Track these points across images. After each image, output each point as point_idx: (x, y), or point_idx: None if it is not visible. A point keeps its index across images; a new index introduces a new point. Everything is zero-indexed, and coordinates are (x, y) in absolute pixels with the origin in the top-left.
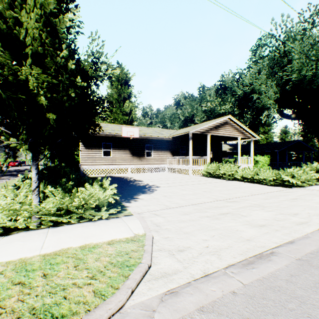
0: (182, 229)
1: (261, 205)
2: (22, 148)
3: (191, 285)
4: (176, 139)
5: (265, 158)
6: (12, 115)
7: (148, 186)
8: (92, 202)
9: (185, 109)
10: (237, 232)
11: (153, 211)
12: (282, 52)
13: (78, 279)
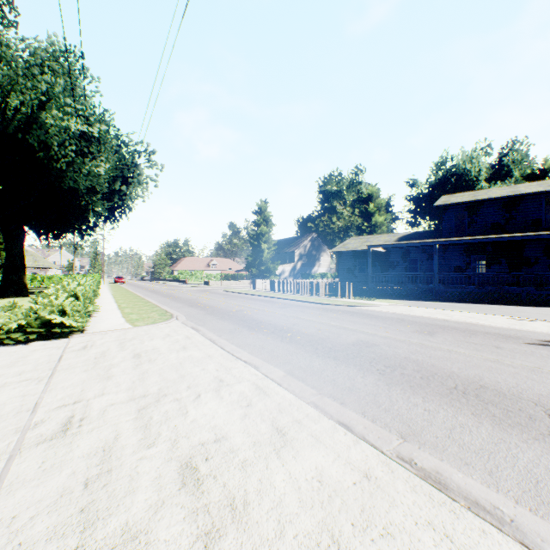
0: None
1: (152, 393)
2: None
3: None
4: None
5: None
6: None
7: None
8: None
9: None
10: (331, 483)
11: None
12: None
13: None
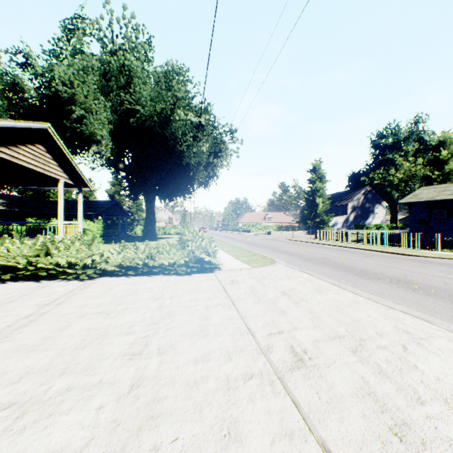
0: None
1: (345, 335)
2: None
3: None
4: None
5: (98, 225)
6: None
7: None
8: None
9: None
10: None
11: None
12: (122, 64)
13: None
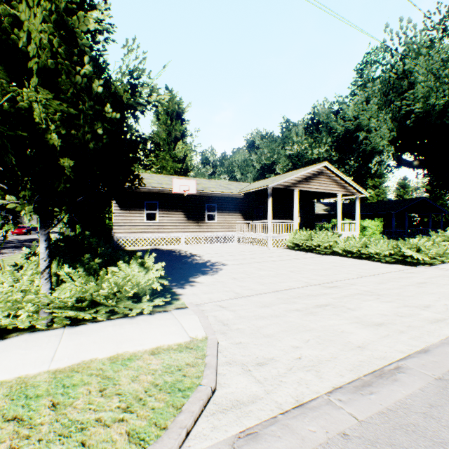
0: (261, 329)
1: (375, 293)
2: (25, 211)
3: (278, 421)
4: (250, 196)
5: (376, 223)
6: (8, 162)
7: (210, 263)
8: (129, 289)
9: (262, 153)
10: (342, 334)
11: (217, 301)
12: (401, 71)
13: (104, 412)
